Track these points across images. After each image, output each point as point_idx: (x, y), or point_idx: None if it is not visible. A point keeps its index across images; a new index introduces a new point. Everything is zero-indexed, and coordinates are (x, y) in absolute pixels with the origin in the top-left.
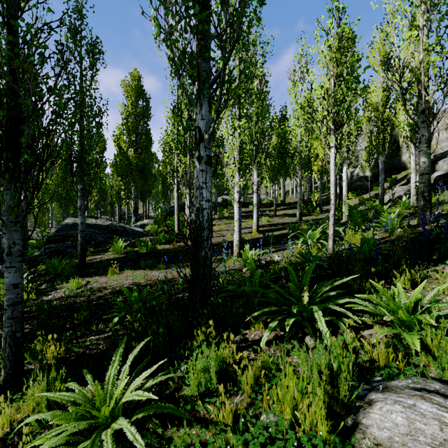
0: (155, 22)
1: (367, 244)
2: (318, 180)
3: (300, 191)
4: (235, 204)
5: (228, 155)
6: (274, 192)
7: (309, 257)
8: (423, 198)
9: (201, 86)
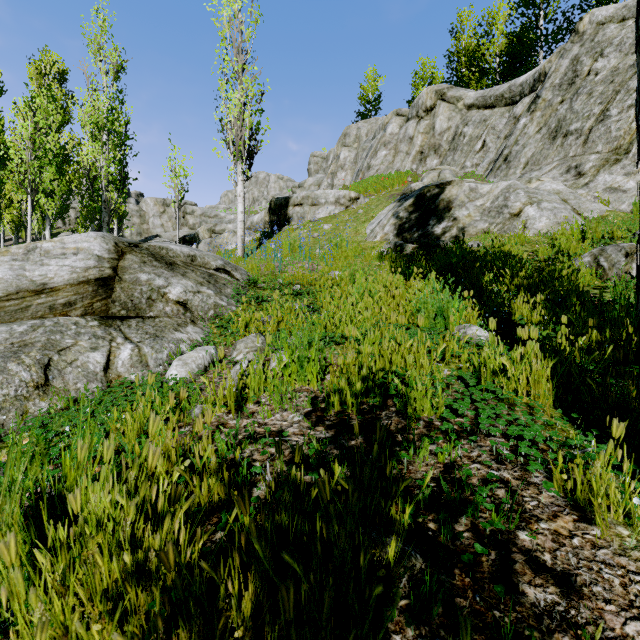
0: None
1: None
2: (14, 234)
3: None
4: None
5: None
6: None
7: None
8: None
9: None
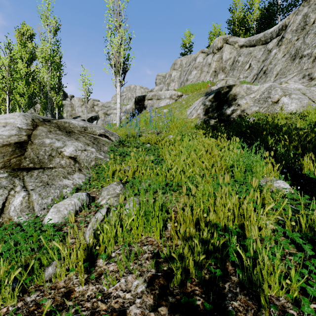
0: None
1: None
2: None
3: None
4: None
5: None
6: None
7: None
8: None
9: None
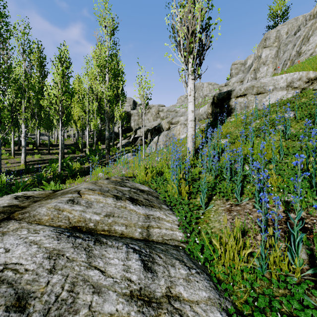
0: None
1: (70, 169)
2: (81, 132)
3: (63, 139)
4: None
5: None
6: (48, 137)
7: (40, 177)
8: (107, 149)
9: None
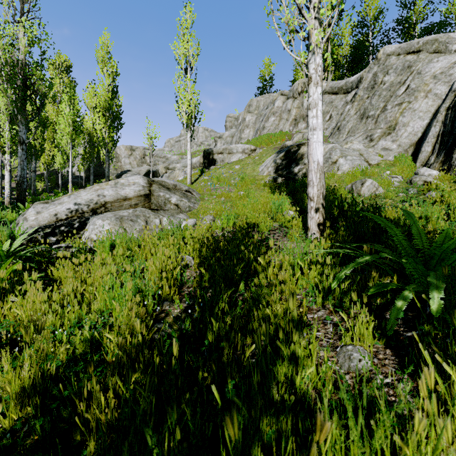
0: (4, 90)
1: None
2: (45, 171)
3: (35, 175)
4: (7, 172)
5: (5, 142)
6: None
7: None
8: None
9: (23, 121)
